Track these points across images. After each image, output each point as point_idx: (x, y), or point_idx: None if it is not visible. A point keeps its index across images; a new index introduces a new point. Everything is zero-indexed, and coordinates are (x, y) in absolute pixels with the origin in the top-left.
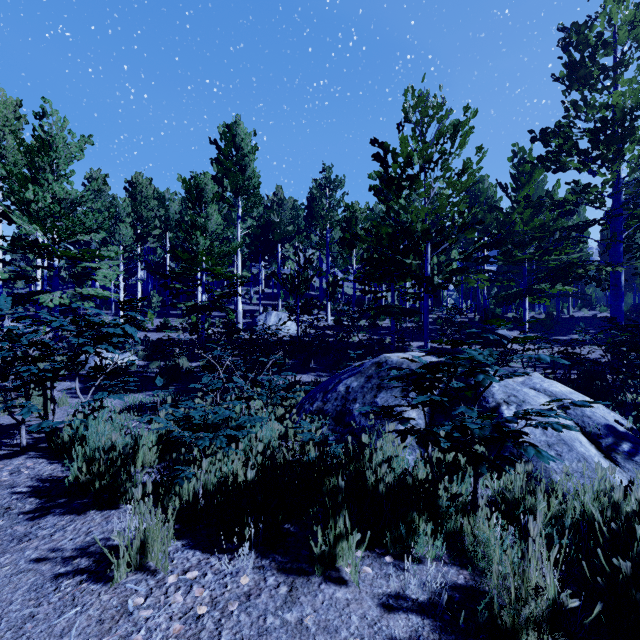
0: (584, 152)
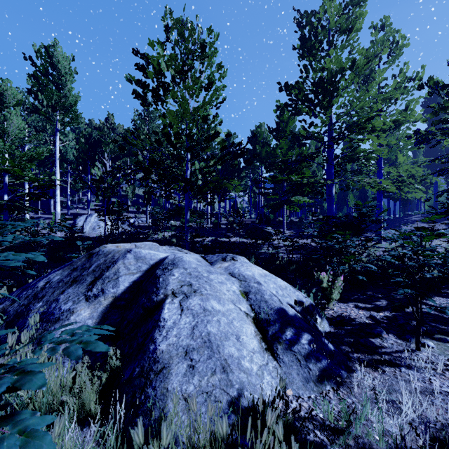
0: (309, 99)
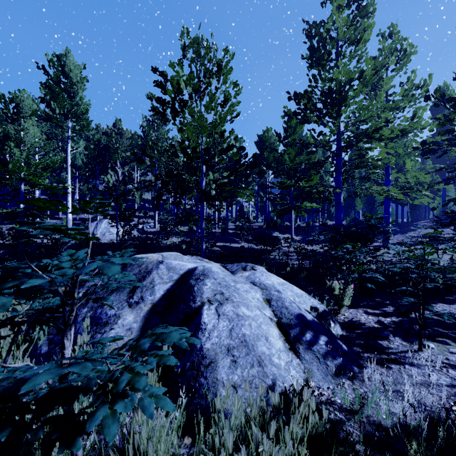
0: (318, 109)
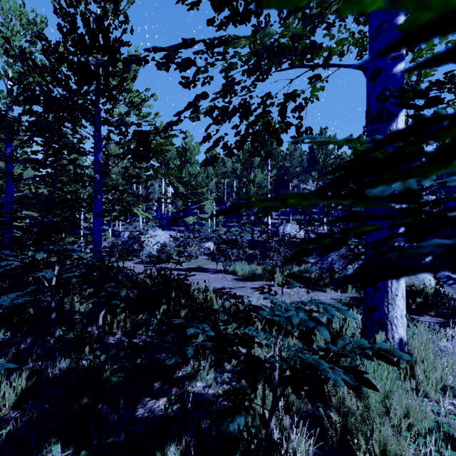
0: None
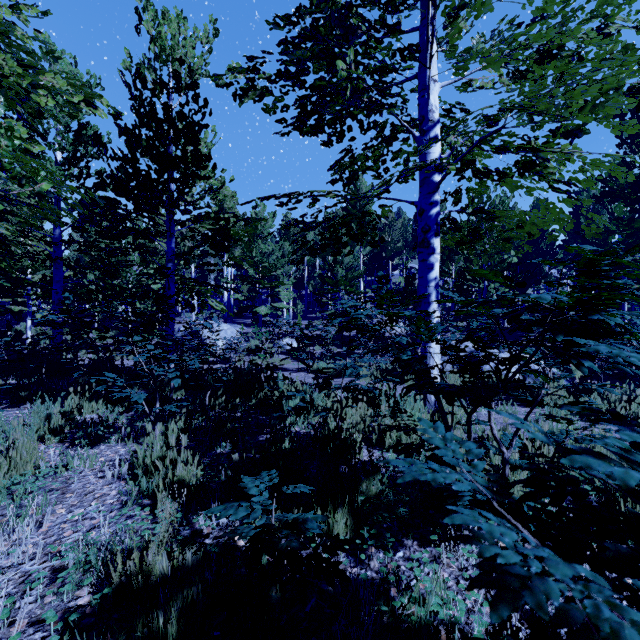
0: (625, 197)
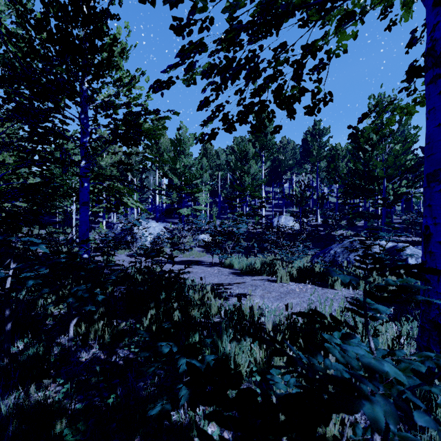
0: None
